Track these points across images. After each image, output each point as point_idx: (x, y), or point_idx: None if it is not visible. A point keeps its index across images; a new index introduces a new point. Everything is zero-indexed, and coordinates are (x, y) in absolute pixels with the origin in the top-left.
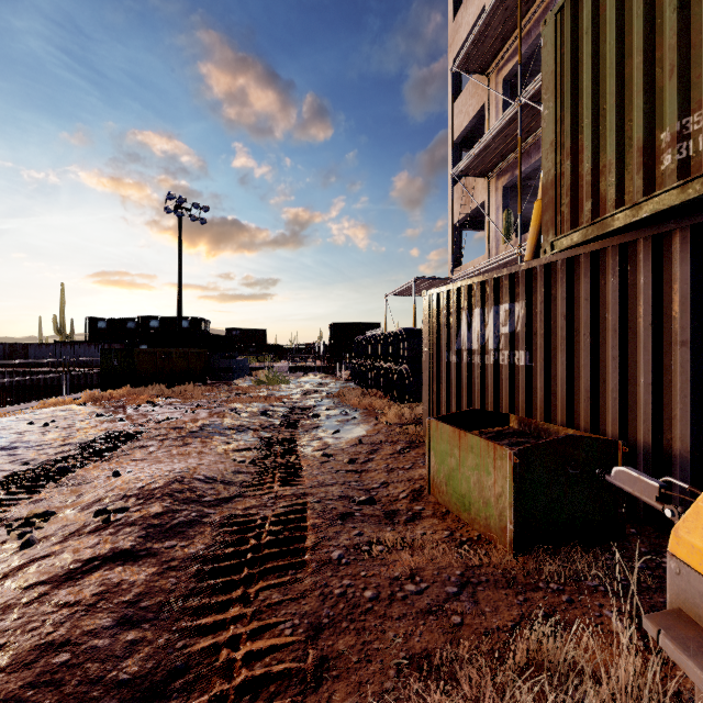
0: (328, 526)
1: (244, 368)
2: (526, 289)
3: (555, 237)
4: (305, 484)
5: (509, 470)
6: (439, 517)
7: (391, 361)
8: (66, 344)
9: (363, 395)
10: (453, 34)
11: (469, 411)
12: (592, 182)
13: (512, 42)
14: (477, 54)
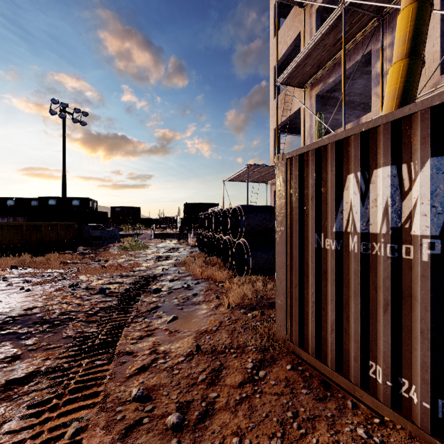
0: None
1: (114, 236)
2: None
3: None
4: None
5: None
6: None
7: (229, 234)
8: None
9: (204, 265)
10: None
11: None
12: None
13: None
14: None
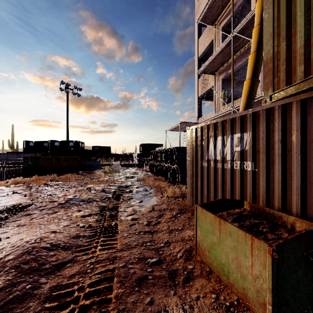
0: (128, 295)
1: (98, 165)
2: (252, 124)
3: (273, 92)
4: (117, 247)
5: (268, 262)
6: (206, 277)
7: (169, 163)
8: (13, 153)
9: (155, 180)
10: (197, 8)
11: (220, 200)
12: (304, 53)
13: (226, 9)
14: (210, 14)
